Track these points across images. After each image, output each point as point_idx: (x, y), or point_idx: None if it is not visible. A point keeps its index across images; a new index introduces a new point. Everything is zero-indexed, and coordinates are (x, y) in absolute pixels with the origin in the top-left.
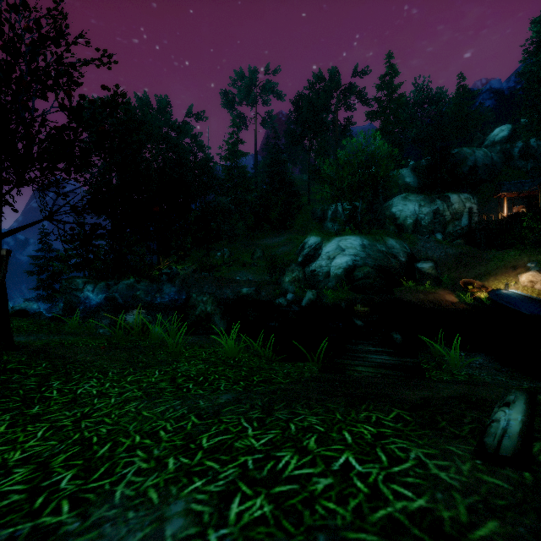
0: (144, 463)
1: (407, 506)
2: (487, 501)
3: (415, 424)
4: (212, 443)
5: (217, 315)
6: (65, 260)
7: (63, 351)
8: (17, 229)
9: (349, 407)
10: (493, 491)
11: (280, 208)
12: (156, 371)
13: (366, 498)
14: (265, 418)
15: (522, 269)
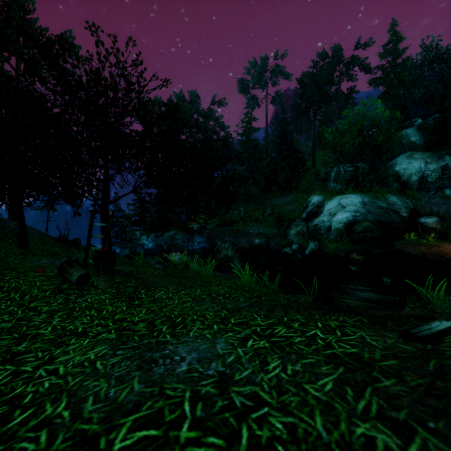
0: (201, 326)
1: (345, 351)
2: (396, 354)
3: (369, 323)
4: (237, 321)
5: (236, 259)
6: (129, 218)
7: (141, 275)
8: (116, 199)
9: (326, 313)
10: (402, 351)
11: (287, 172)
12: (198, 289)
13: (322, 346)
14: (268, 314)
15: None
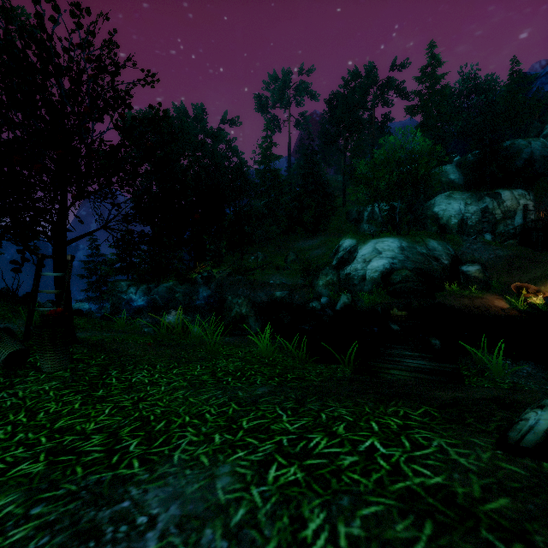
0: (195, 437)
1: (425, 482)
2: (502, 483)
3: (442, 419)
4: (251, 425)
5: (252, 317)
6: (111, 264)
7: (116, 346)
8: (79, 237)
9: (378, 402)
10: (509, 476)
11: (314, 210)
12: (198, 366)
13: (387, 473)
14: (298, 408)
15: None
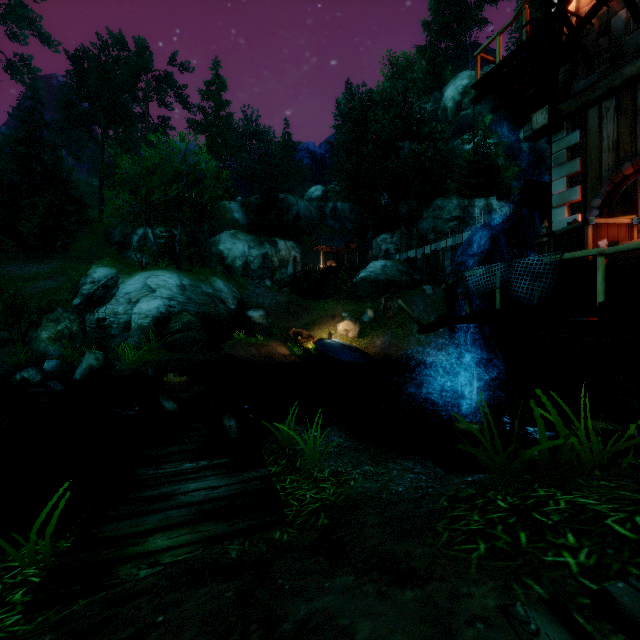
0: None
1: None
2: None
3: None
4: None
5: None
6: None
7: None
8: None
9: None
10: None
11: (42, 216)
12: None
13: None
14: None
15: (339, 318)
